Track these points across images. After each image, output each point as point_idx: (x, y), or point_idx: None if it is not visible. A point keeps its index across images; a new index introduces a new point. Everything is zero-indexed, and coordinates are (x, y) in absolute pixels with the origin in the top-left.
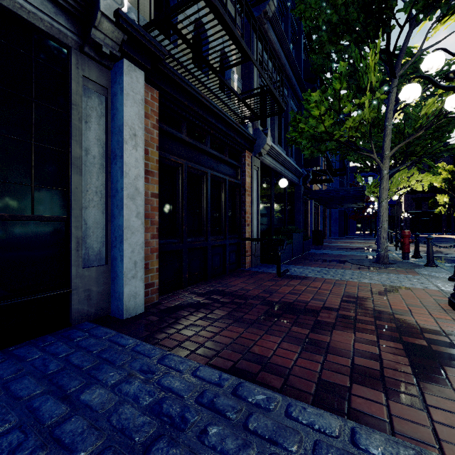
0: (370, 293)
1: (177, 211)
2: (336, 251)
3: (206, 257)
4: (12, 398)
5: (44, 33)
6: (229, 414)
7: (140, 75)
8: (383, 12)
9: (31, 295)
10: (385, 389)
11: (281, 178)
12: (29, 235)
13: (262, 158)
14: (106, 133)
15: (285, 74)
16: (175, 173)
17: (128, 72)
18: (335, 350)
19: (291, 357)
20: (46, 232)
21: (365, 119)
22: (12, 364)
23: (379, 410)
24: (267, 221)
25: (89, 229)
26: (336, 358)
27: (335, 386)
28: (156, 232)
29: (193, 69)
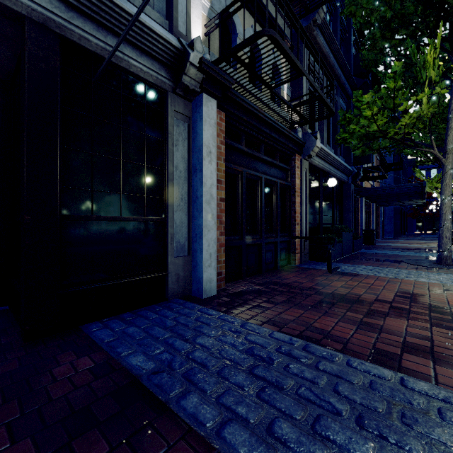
0: (426, 291)
1: (237, 212)
2: (390, 251)
3: (260, 253)
4: (153, 337)
5: (152, 84)
6: (303, 360)
7: (213, 104)
8: (445, 1)
9: (144, 275)
10: (434, 360)
11: (329, 177)
12: (143, 232)
13: (311, 160)
14: (189, 152)
15: (334, 73)
16: (236, 179)
17: (205, 103)
18: (388, 332)
19: (348, 333)
20: (152, 230)
21: (423, 114)
22: (142, 320)
23: (427, 371)
24: (315, 220)
25: (177, 228)
26: (389, 337)
27: (388, 354)
28: (223, 230)
29: (249, 86)
